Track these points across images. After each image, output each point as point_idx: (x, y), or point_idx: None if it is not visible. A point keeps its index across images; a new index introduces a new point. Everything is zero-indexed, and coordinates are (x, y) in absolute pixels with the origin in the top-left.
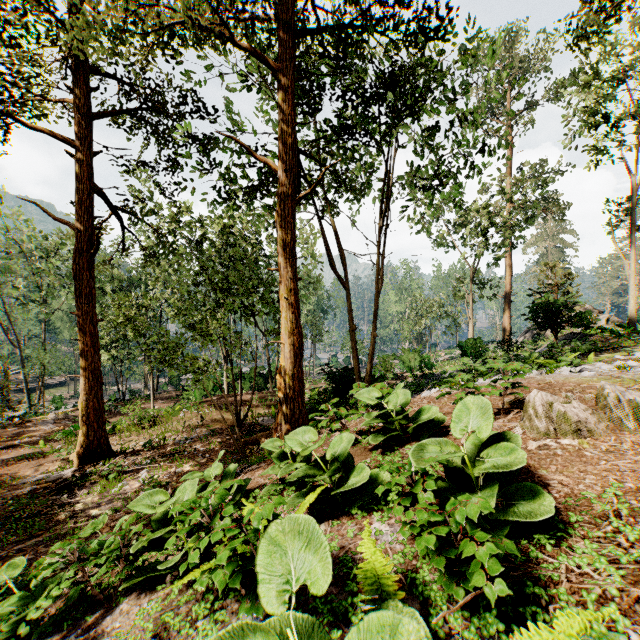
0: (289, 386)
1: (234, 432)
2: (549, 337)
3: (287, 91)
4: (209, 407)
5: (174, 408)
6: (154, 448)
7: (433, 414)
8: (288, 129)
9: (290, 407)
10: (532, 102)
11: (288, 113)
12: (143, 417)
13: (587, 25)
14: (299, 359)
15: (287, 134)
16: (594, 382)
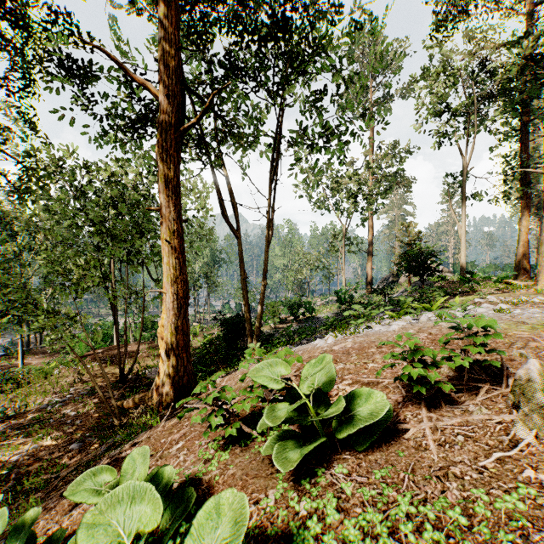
0: (171, 341)
1: (116, 388)
2: (403, 284)
3: (169, 6)
4: (90, 362)
5: (49, 365)
6: (11, 417)
7: (379, 407)
8: (170, 50)
9: (173, 364)
10: (389, 94)
11: (170, 31)
12: (5, 379)
13: (447, 12)
14: (184, 310)
15: (169, 55)
16: (513, 330)
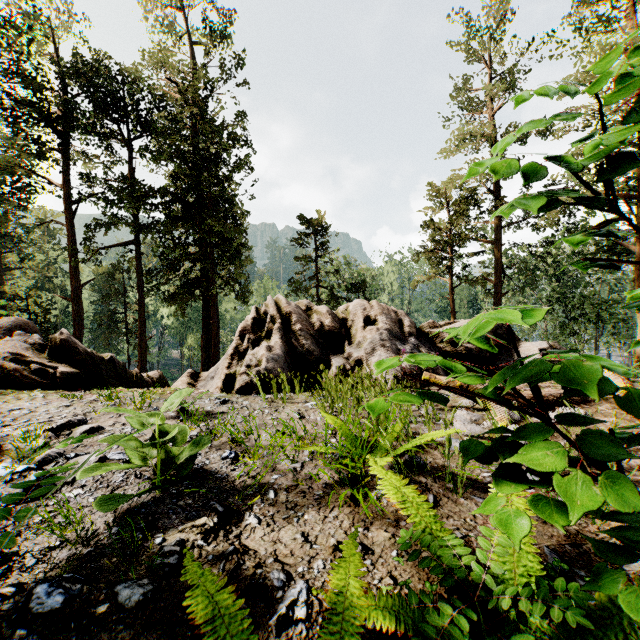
0: None
1: None
2: None
3: None
4: None
5: None
6: None
7: None
8: None
9: None
10: None
11: None
12: None
13: None
14: None
15: None
16: None
